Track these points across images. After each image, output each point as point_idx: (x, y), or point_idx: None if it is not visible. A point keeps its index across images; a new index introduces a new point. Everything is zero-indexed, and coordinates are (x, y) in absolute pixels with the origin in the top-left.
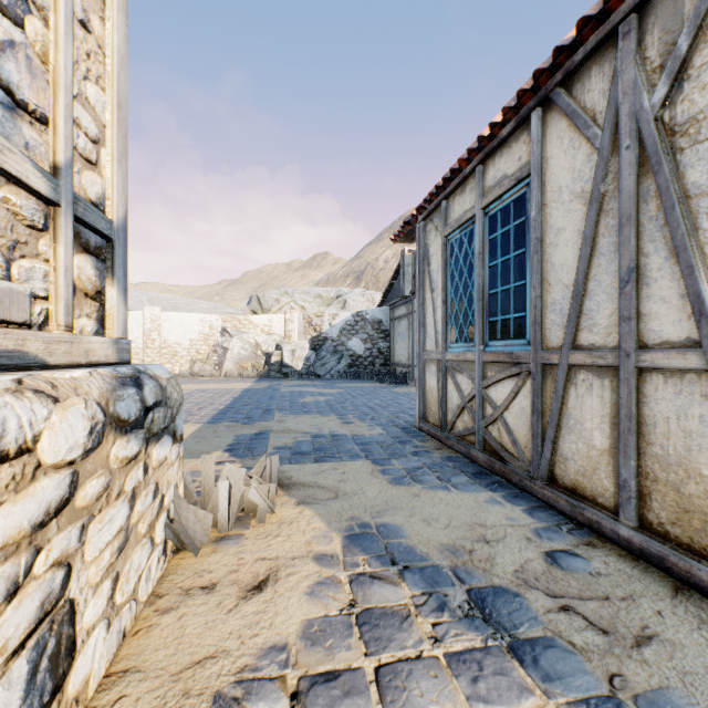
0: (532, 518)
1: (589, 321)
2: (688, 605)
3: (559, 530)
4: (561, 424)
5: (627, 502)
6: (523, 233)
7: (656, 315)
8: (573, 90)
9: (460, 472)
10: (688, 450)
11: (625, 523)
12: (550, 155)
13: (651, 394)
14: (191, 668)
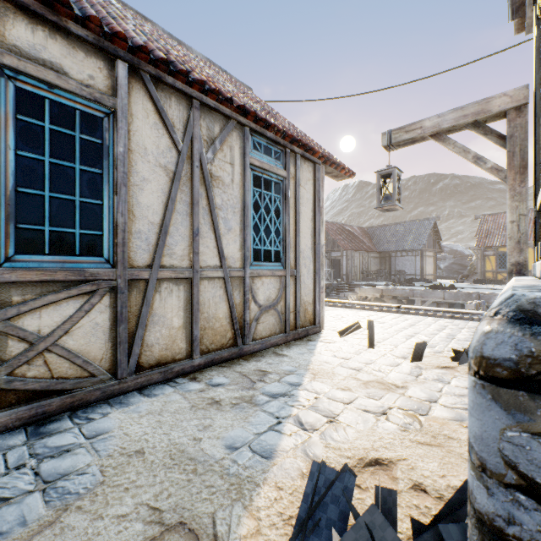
0: (167, 393)
1: (171, 251)
2: (232, 365)
3: (182, 385)
4: (148, 322)
5: (198, 346)
6: (100, 156)
7: (206, 253)
8: (159, 92)
9: (31, 443)
10: (216, 310)
11: (197, 358)
12: (136, 115)
13: (203, 290)
14: (432, 443)
